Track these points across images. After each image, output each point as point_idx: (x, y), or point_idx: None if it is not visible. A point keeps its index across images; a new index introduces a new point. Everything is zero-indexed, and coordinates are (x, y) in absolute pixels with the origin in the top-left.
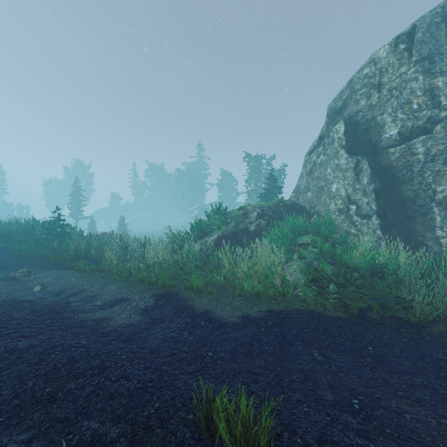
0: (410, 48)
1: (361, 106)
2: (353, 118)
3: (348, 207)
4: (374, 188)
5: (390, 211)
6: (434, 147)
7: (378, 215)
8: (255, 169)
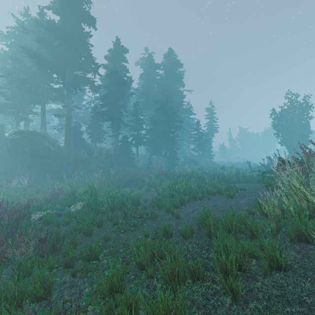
0: None
1: None
2: None
3: None
4: None
5: None
6: None
7: None
8: (313, 136)
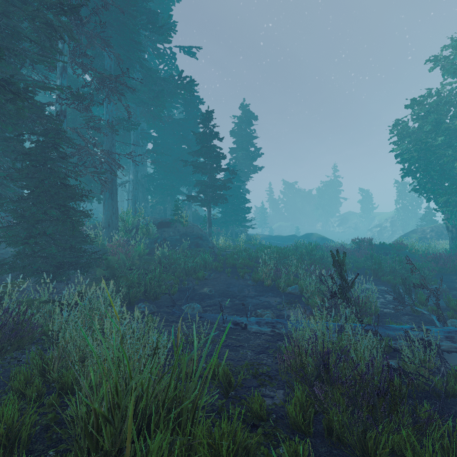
0: None
1: None
2: None
3: None
4: None
5: None
6: None
7: None
8: (401, 192)
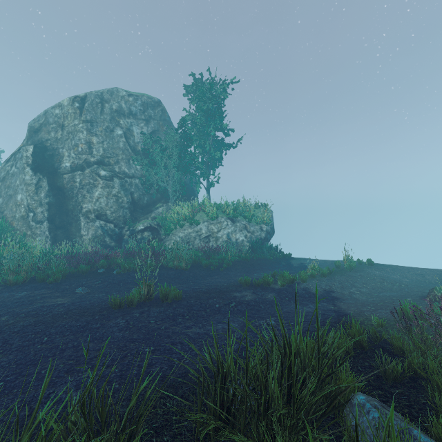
0: (82, 110)
1: (51, 136)
2: (44, 143)
3: (28, 214)
4: (48, 201)
5: (59, 219)
6: (84, 180)
7: (48, 221)
8: None
